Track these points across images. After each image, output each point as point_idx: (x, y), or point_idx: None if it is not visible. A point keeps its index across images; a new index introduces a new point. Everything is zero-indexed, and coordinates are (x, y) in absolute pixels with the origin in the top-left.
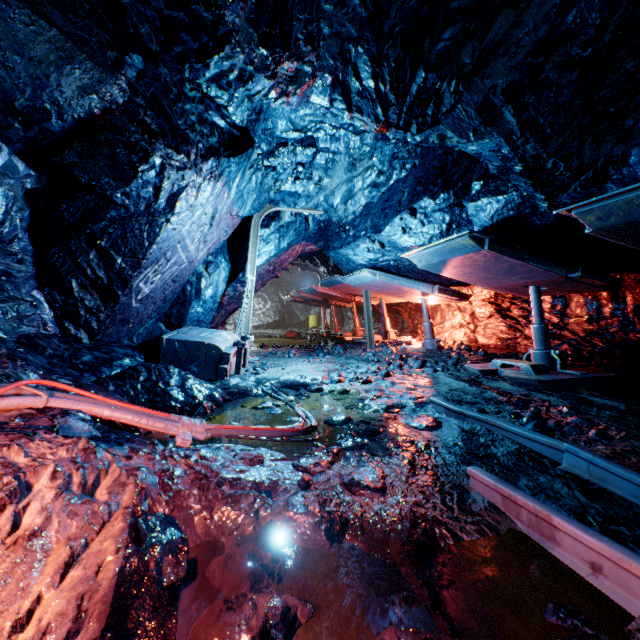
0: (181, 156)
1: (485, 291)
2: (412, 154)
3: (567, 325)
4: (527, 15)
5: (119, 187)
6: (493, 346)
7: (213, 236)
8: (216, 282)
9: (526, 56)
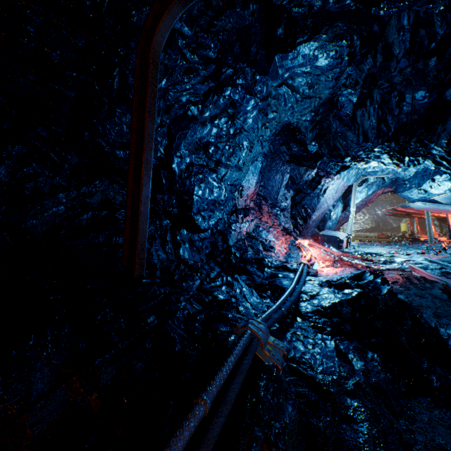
0: (328, 179)
1: None
2: None
3: None
4: (437, 144)
5: (312, 192)
6: None
7: (336, 195)
8: (337, 212)
9: (442, 152)
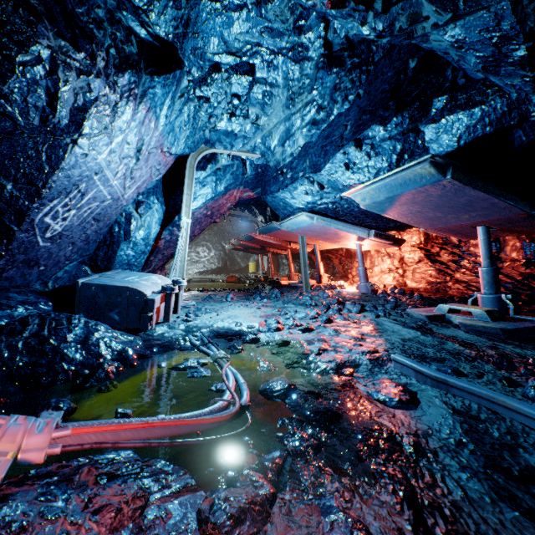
0: (81, 54)
1: (415, 237)
2: (356, 83)
3: (501, 269)
4: None
5: None
6: (423, 289)
7: (142, 173)
8: (148, 224)
9: None
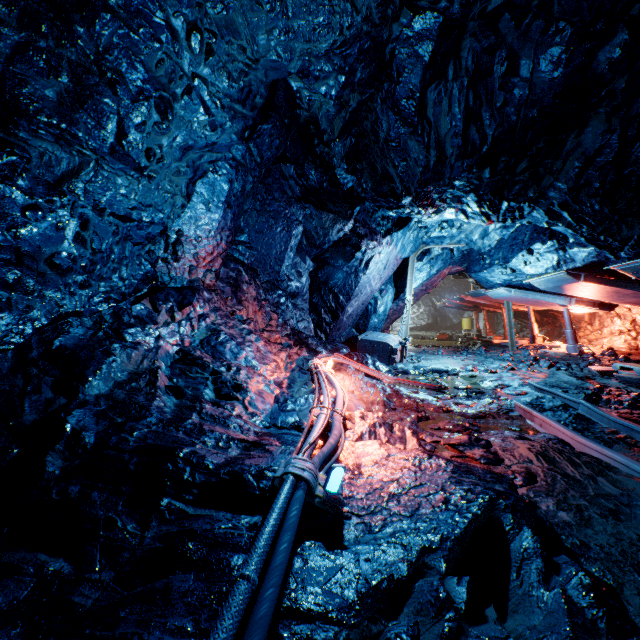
0: (373, 242)
1: None
2: None
3: None
4: (560, 177)
5: (345, 264)
6: None
7: (385, 274)
8: (386, 302)
9: (565, 192)
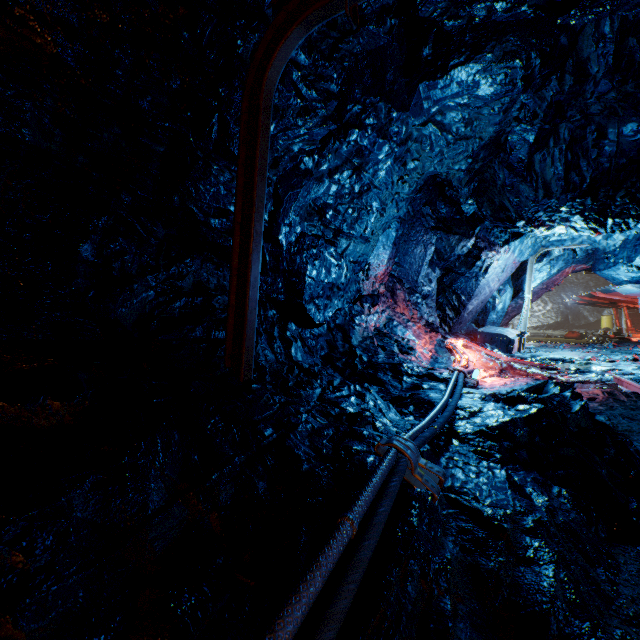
0: (492, 253)
1: None
2: None
3: None
4: None
5: (467, 271)
6: None
7: (503, 276)
8: (504, 300)
9: None
